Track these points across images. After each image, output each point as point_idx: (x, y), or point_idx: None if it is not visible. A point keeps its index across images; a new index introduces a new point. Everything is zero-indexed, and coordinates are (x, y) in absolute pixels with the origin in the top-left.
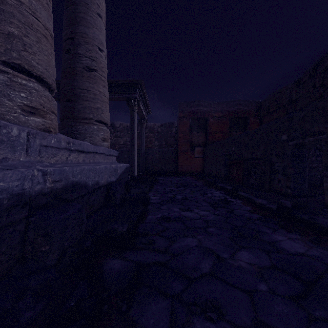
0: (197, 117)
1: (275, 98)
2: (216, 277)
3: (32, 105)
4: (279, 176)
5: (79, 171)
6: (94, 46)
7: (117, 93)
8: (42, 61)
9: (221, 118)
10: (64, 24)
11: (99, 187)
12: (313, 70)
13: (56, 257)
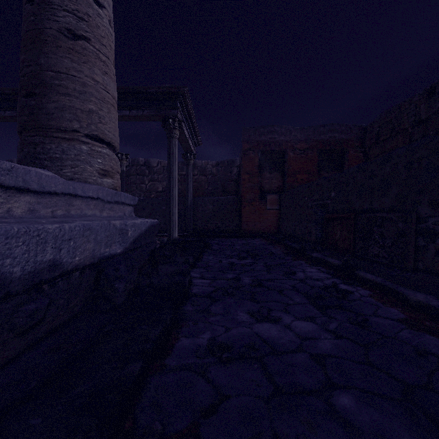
0: (270, 150)
1: (390, 118)
2: None
3: None
4: None
5: None
6: None
7: (146, 108)
8: None
9: (305, 151)
10: None
11: (62, 274)
12: None
13: None
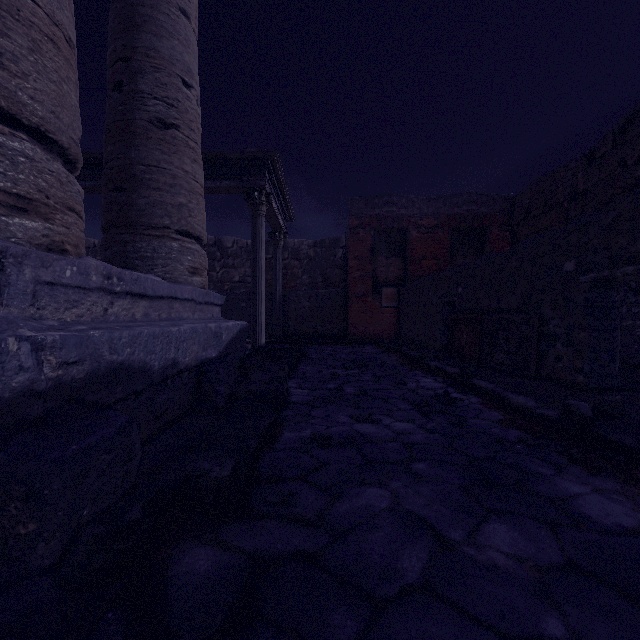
0: (386, 228)
1: (542, 188)
2: (438, 595)
3: (17, 191)
4: (558, 346)
5: (127, 340)
6: (173, 76)
7: (225, 178)
8: (43, 93)
9: (433, 230)
10: (111, 31)
11: (178, 373)
12: (621, 132)
13: (55, 548)
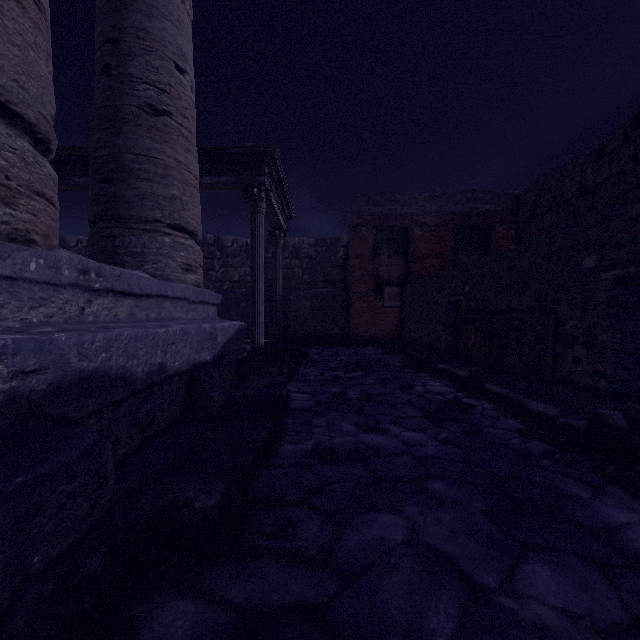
0: (388, 226)
1: (549, 185)
2: None
3: None
4: (577, 348)
5: (101, 344)
6: (165, 59)
7: (223, 174)
8: (3, 58)
9: (437, 228)
10: (98, 11)
11: (166, 379)
12: (633, 126)
13: None
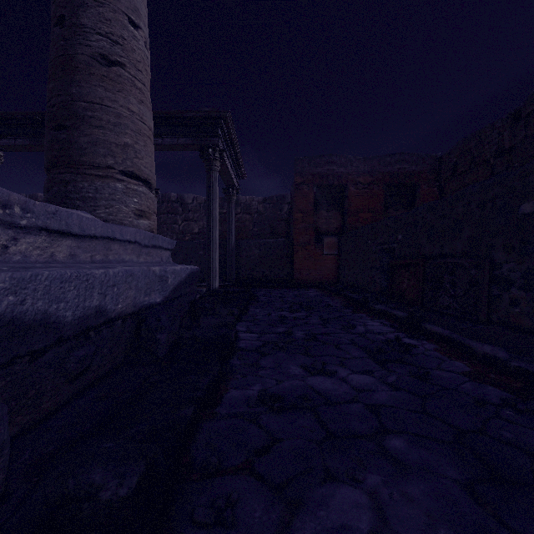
0: (327, 184)
1: (469, 147)
2: None
3: None
4: (514, 290)
5: (8, 285)
6: (118, 12)
7: (181, 136)
8: None
9: (369, 186)
10: None
11: (106, 322)
12: None
13: None
